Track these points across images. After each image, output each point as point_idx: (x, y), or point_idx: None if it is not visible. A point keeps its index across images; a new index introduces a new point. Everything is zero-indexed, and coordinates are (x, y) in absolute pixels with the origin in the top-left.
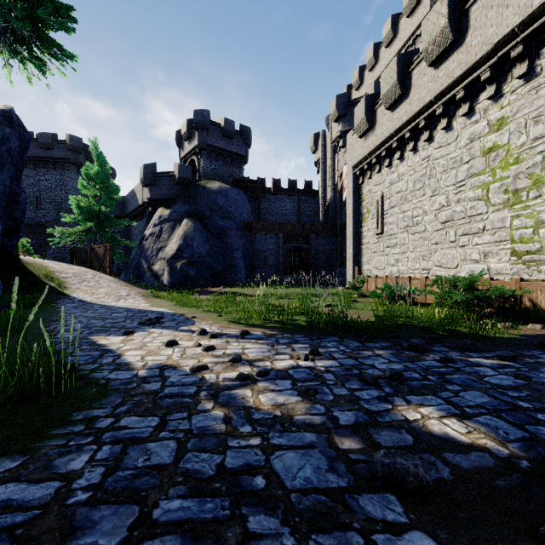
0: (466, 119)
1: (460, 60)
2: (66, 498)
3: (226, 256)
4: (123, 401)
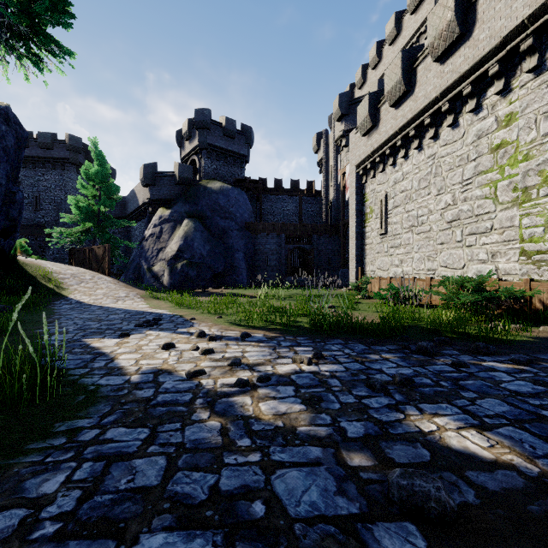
0: (473, 115)
1: (467, 54)
2: (31, 531)
3: (227, 257)
4: (111, 410)
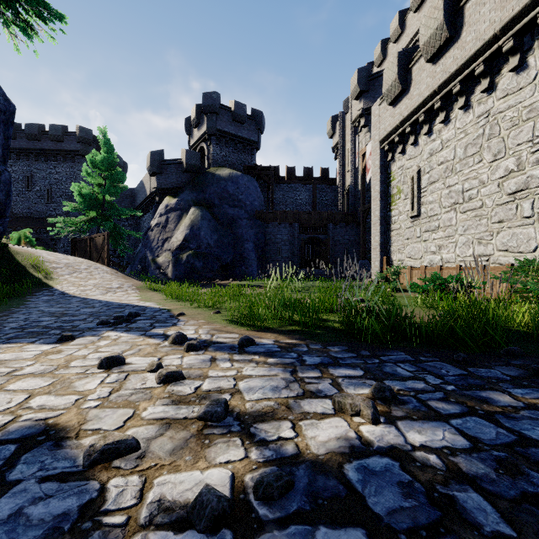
0: None
1: None
2: None
3: (236, 247)
4: None
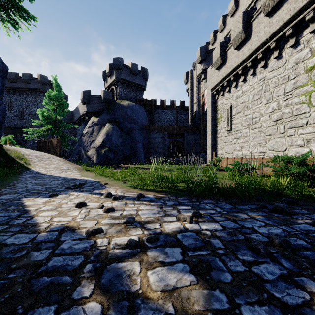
0: (292, 49)
1: (289, 8)
2: None
3: (132, 146)
4: None
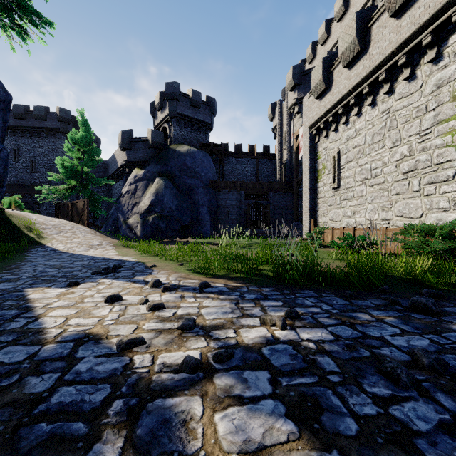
0: (432, 66)
1: (427, 4)
2: None
3: (193, 211)
4: None
